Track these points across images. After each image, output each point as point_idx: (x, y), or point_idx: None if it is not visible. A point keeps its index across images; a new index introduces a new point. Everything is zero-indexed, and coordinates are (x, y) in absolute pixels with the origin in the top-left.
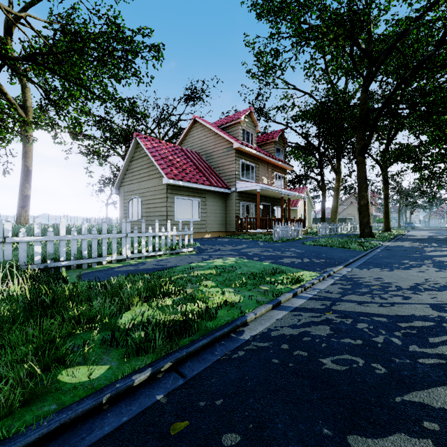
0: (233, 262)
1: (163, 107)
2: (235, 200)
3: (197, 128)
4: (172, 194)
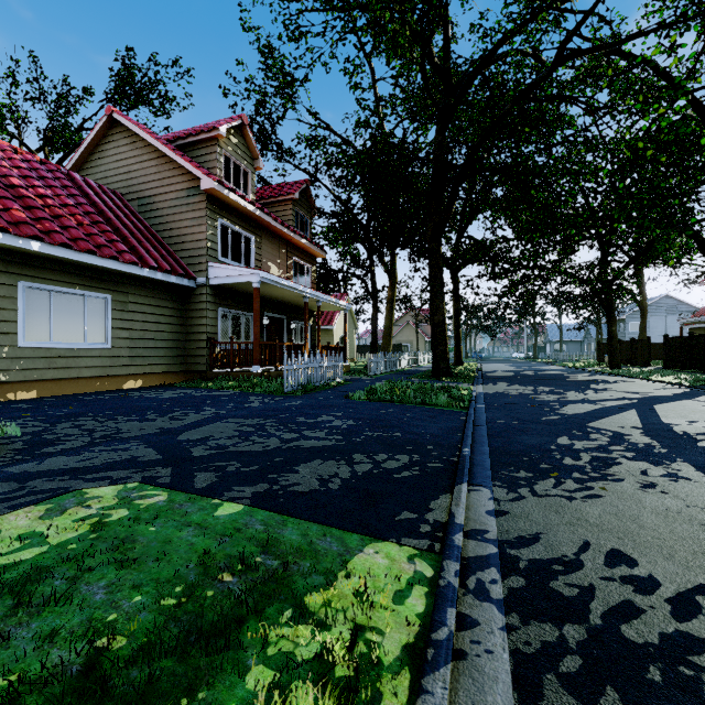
0: (78, 532)
1: (54, 101)
2: (206, 304)
3: (118, 137)
4: (6, 274)
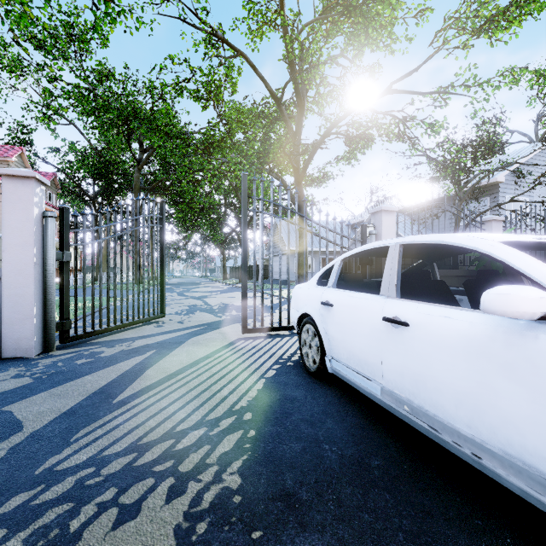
0: None
1: None
2: None
3: None
4: None
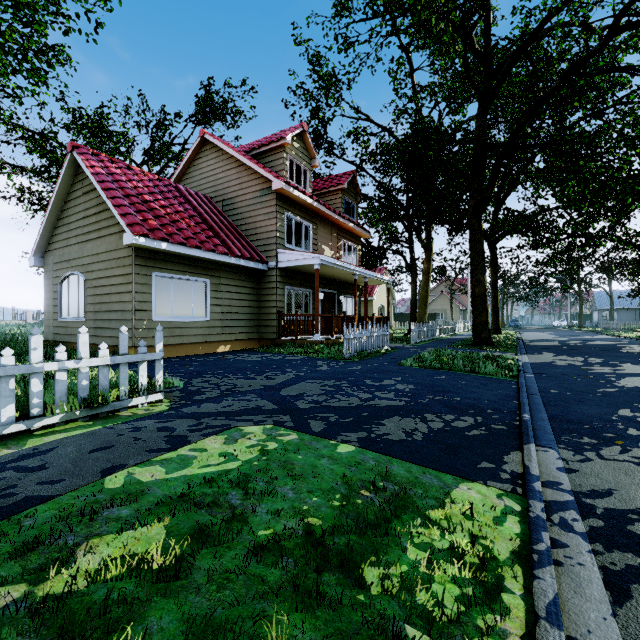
0: (254, 454)
1: (155, 126)
2: (276, 284)
3: (208, 153)
4: (145, 267)
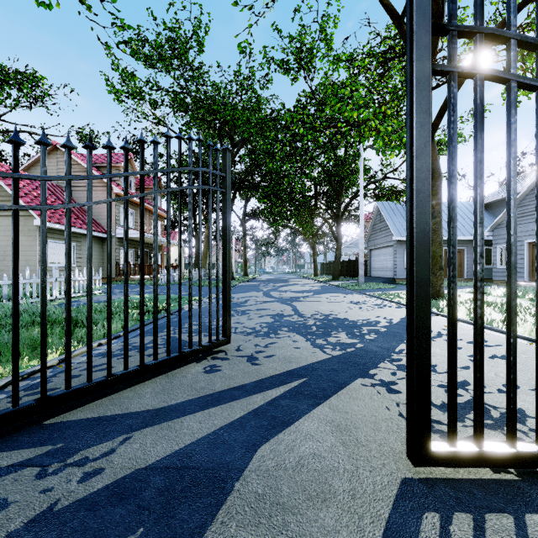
0: (150, 296)
1: None
2: (115, 246)
3: (58, 156)
4: None
